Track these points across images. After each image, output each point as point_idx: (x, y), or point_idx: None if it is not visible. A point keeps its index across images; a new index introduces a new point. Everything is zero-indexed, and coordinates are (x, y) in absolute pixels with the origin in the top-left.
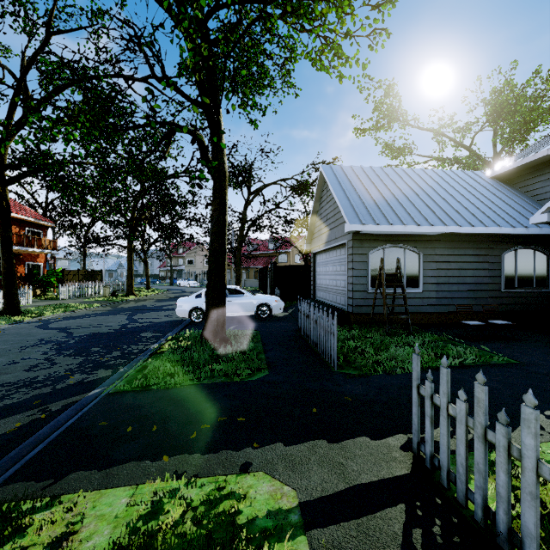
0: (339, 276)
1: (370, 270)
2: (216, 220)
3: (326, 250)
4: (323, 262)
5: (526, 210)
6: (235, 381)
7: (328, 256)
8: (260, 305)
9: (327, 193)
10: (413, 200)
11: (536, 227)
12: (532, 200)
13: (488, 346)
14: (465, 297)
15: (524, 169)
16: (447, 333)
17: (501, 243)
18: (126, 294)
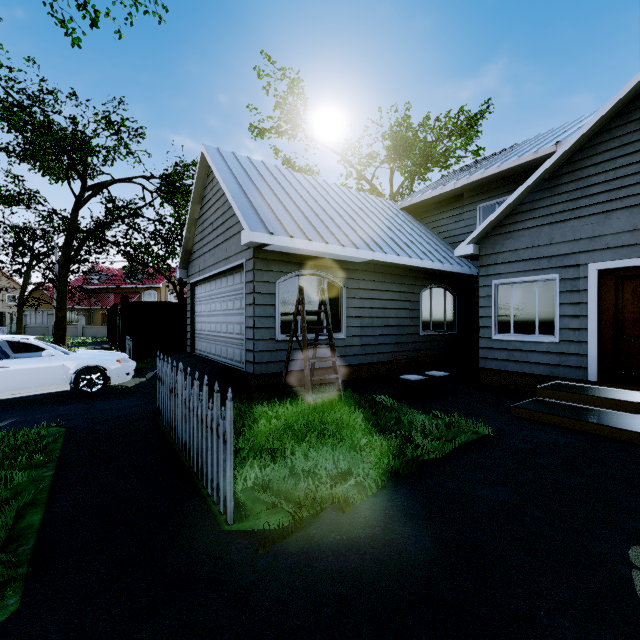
0: (231, 316)
1: (280, 307)
2: None
3: (212, 278)
4: (206, 296)
5: (437, 246)
6: None
7: (215, 287)
8: (84, 370)
9: (213, 190)
10: (332, 215)
11: (449, 263)
12: (438, 237)
13: (437, 409)
14: (388, 343)
15: (431, 204)
16: (379, 392)
17: (420, 279)
18: None
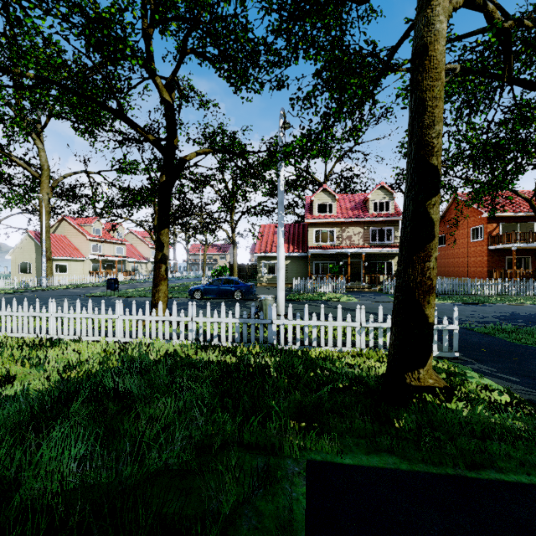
0: None
1: None
2: None
3: None
4: None
5: None
6: (505, 340)
7: None
8: None
9: None
10: None
11: None
12: None
13: None
14: None
15: None
16: None
17: None
18: None
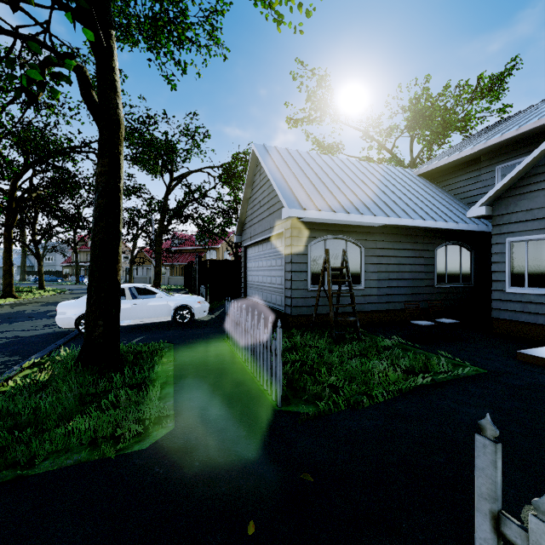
0: (274, 271)
1: (311, 264)
2: (103, 188)
3: (260, 242)
4: (256, 256)
5: (453, 207)
6: (105, 459)
7: (262, 249)
8: (179, 308)
9: (261, 177)
10: (353, 189)
11: (464, 223)
12: (455, 198)
13: (443, 350)
14: (403, 294)
15: (447, 169)
16: (393, 334)
17: (434, 238)
18: (2, 296)
